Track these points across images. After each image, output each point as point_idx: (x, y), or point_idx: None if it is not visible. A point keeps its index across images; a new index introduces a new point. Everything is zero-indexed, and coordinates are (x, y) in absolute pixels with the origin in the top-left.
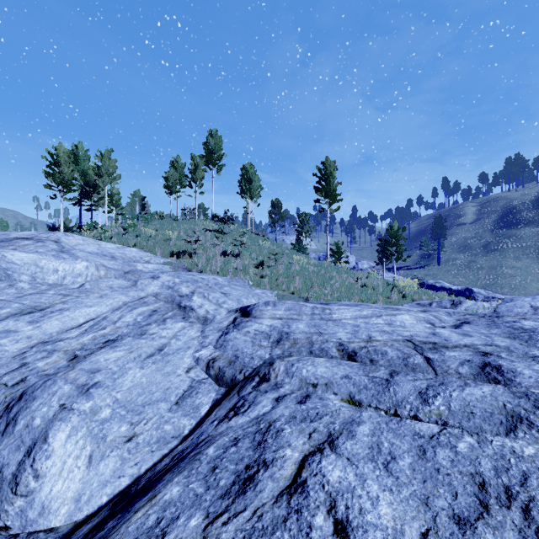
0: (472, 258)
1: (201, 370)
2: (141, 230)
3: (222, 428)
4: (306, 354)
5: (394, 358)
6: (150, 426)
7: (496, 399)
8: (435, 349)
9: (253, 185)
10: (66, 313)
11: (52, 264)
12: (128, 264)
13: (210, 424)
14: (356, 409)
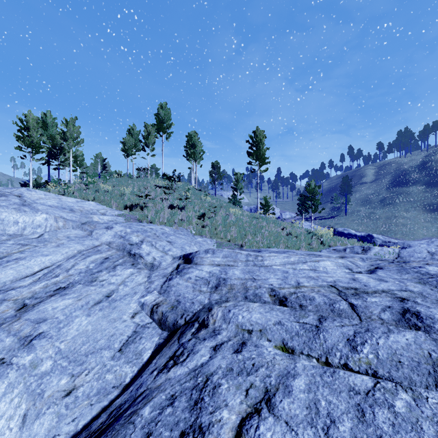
0: (372, 210)
1: (146, 315)
2: (100, 186)
3: (161, 379)
4: (241, 300)
5: (321, 303)
6: (91, 377)
7: (420, 347)
8: (358, 295)
9: (197, 150)
10: (21, 262)
11: (13, 216)
12: (85, 216)
13: (149, 374)
14: (290, 357)
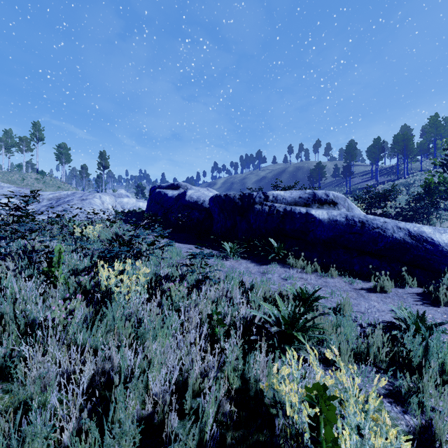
0: None
1: None
2: None
3: None
4: None
5: None
6: None
7: None
8: None
9: (65, 156)
10: None
11: None
12: None
13: None
14: None
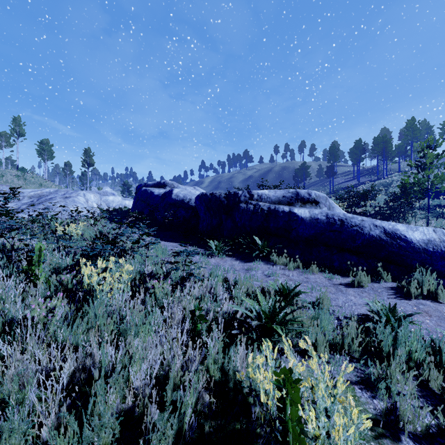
0: None
1: None
2: None
3: None
4: None
5: None
6: None
7: None
8: None
9: (47, 153)
10: None
11: None
12: None
13: None
14: None
